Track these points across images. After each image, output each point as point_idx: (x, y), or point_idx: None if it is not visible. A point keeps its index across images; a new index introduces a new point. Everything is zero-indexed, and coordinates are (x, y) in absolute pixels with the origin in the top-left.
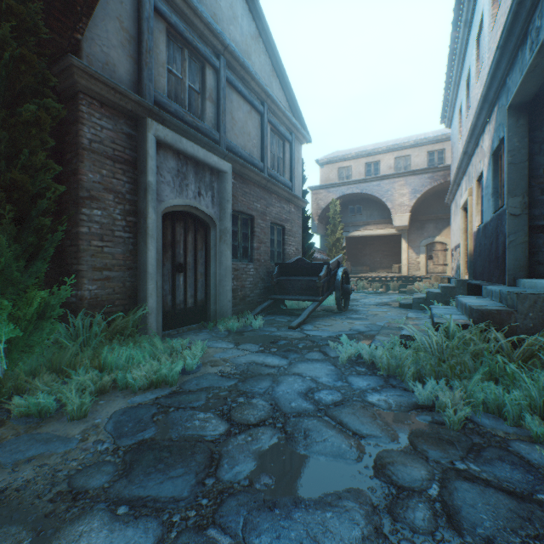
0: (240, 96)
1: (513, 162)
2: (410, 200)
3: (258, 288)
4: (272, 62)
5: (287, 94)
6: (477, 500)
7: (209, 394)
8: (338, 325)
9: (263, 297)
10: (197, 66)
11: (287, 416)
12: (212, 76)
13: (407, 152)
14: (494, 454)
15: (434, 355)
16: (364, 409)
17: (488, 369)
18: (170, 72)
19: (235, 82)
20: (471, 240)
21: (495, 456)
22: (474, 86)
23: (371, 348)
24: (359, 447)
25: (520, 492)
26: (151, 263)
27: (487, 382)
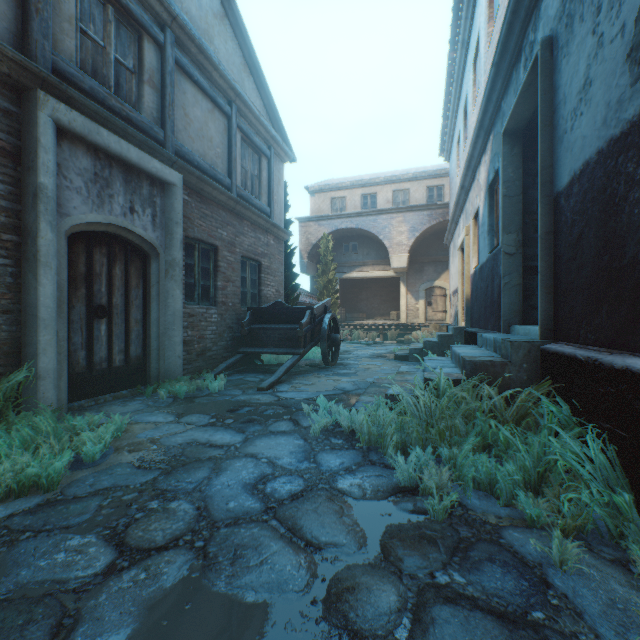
0: (198, 88)
1: (508, 195)
2: (408, 239)
3: (224, 339)
4: (244, 53)
5: (265, 98)
6: (459, 637)
7: (105, 501)
8: (322, 384)
9: (232, 350)
10: (130, 35)
11: (217, 525)
12: (153, 52)
13: (406, 186)
14: (483, 552)
15: (422, 420)
16: (330, 501)
17: (481, 433)
18: (84, 34)
19: (190, 68)
20: (468, 284)
21: (484, 556)
22: (471, 113)
23: (352, 412)
24: (310, 567)
25: (513, 612)
26: (45, 304)
27: (480, 448)
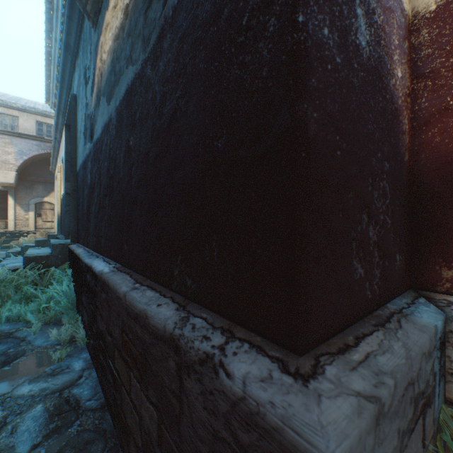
0: None
1: (69, 160)
2: (17, 159)
3: None
4: None
5: None
6: None
7: None
8: None
9: None
10: None
11: None
12: None
13: (16, 113)
14: None
15: None
16: None
17: (26, 295)
18: None
19: None
20: (60, 205)
21: None
22: None
23: None
24: None
25: None
26: None
27: (27, 303)
